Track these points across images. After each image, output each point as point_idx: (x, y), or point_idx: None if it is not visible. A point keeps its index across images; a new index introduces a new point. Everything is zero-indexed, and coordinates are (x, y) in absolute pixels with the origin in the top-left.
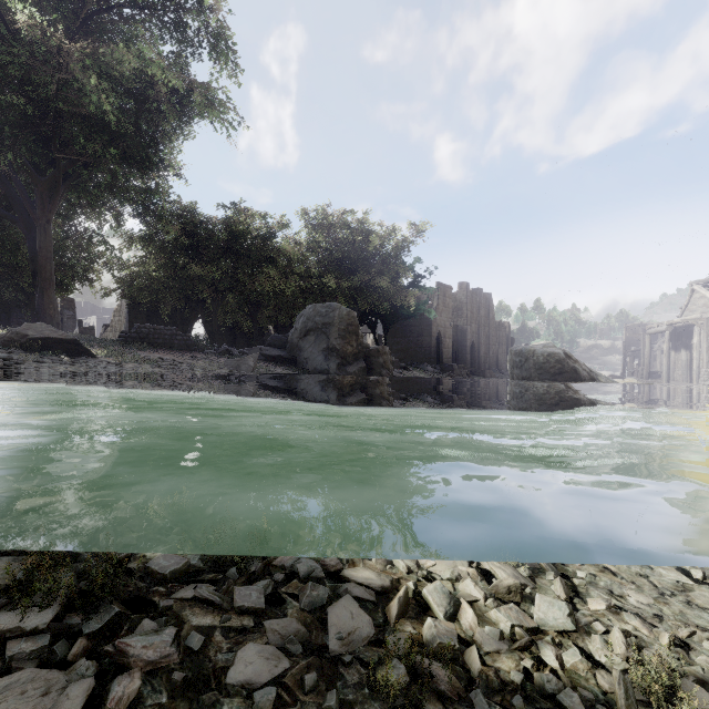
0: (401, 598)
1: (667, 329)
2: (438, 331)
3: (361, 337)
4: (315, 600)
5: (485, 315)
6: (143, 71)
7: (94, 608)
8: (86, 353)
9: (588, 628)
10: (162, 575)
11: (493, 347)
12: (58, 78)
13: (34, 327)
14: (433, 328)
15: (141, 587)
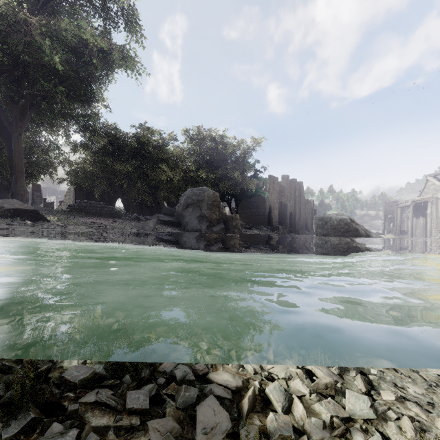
0: (250, 397)
1: (411, 204)
2: (269, 205)
3: (222, 209)
4: (187, 400)
5: (299, 195)
6: (80, 36)
7: (13, 416)
8: (43, 219)
9: (384, 415)
10: (73, 383)
11: (303, 215)
12: (24, 39)
13: (8, 202)
14: (266, 203)
15: (56, 393)
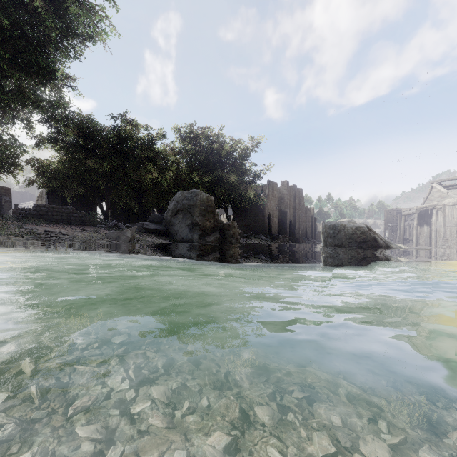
0: None
1: (416, 212)
2: (268, 213)
3: (217, 215)
4: None
5: (299, 202)
6: None
7: None
8: None
9: None
10: None
11: (303, 223)
12: None
13: None
14: (265, 210)
15: None
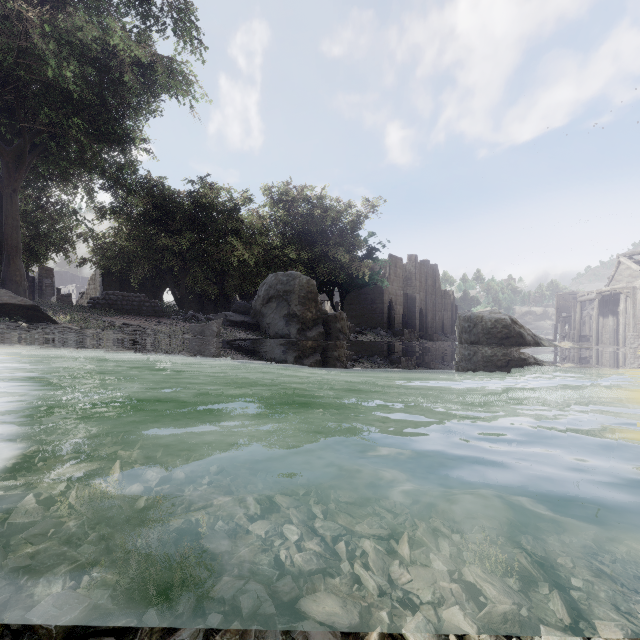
0: None
1: (596, 297)
2: (389, 299)
3: (320, 304)
4: None
5: (432, 284)
6: (104, 40)
7: None
8: (47, 319)
9: None
10: (45, 630)
11: (439, 313)
12: (17, 44)
13: None
14: (385, 296)
15: None
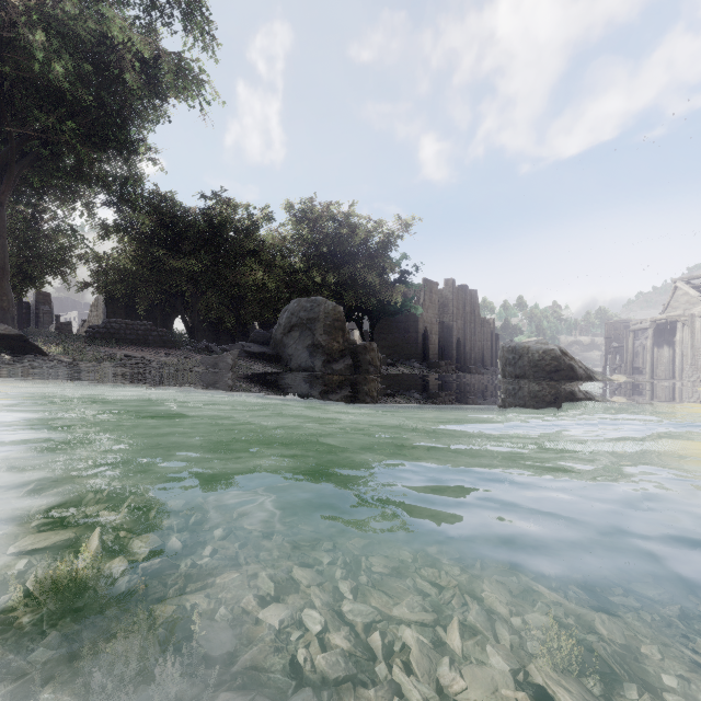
0: None
1: (651, 326)
2: (424, 327)
3: (348, 333)
4: None
5: (471, 311)
6: (101, 31)
7: None
8: (36, 351)
9: None
10: None
11: (478, 343)
12: (1, 35)
13: None
14: (420, 324)
15: None
